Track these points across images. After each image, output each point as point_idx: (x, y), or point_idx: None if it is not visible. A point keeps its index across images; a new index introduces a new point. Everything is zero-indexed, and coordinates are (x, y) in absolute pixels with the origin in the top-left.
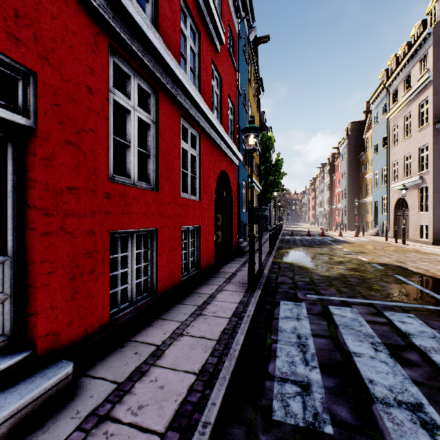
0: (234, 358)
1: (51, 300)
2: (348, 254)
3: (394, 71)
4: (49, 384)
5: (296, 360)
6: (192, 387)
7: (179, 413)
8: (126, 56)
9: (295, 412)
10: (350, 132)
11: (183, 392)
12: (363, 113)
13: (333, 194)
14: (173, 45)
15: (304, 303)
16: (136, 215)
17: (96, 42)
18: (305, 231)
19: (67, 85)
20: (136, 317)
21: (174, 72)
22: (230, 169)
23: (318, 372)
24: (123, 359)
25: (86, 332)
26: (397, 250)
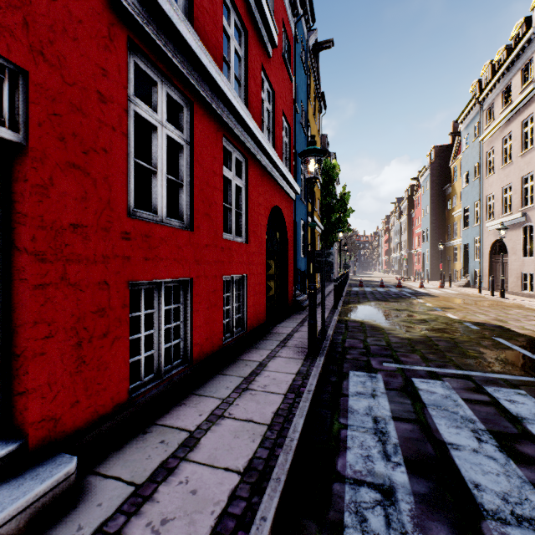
0: (291, 451)
1: (48, 374)
2: (432, 310)
3: (489, 81)
4: (41, 489)
5: (373, 454)
6: (235, 492)
7: (216, 532)
8: (151, 56)
9: (375, 531)
10: (433, 159)
11: (223, 500)
12: (449, 135)
13: (412, 236)
14: (213, 46)
15: (381, 374)
16: (164, 261)
17: (111, 35)
18: (377, 281)
19: (71, 90)
20: (164, 393)
21: (214, 79)
22: (285, 204)
23: (404, 472)
24: (145, 450)
25: (96, 414)
26: (495, 305)
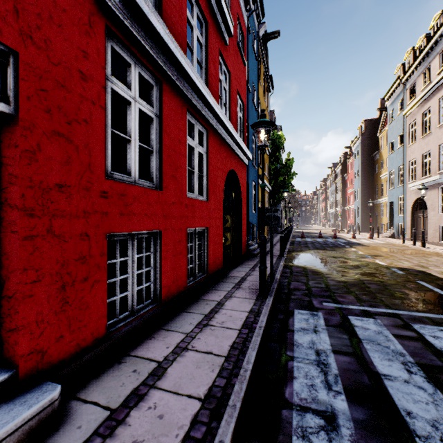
0: (245, 380)
1: (36, 313)
2: (364, 257)
3: (411, 64)
4: (28, 414)
5: (317, 383)
6: (197, 417)
7: None
8: (126, 42)
9: None
10: (363, 130)
11: (186, 425)
12: (377, 110)
13: (345, 195)
14: (178, 34)
15: (321, 312)
16: (137, 216)
17: (91, 23)
18: (316, 233)
19: (56, 69)
20: (137, 328)
21: (179, 61)
22: (239, 168)
23: (344, 400)
24: (119, 378)
25: (78, 347)
26: (417, 253)
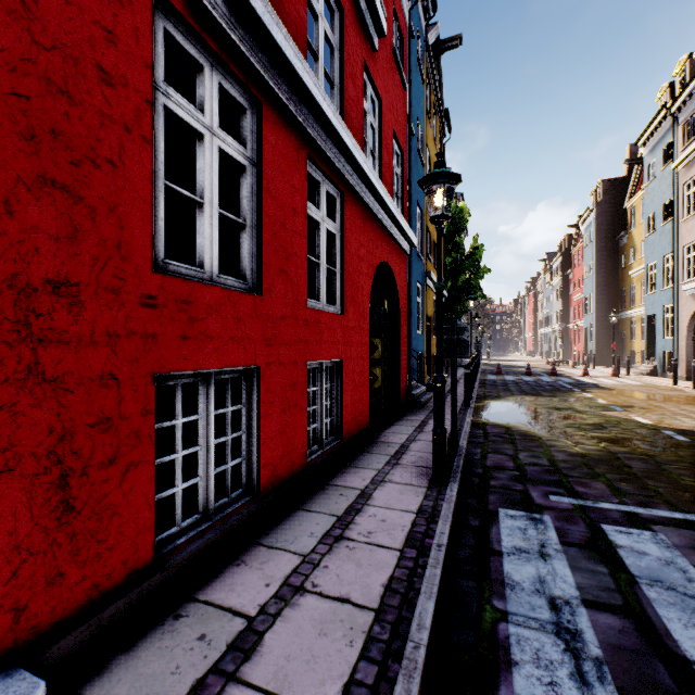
0: (417, 672)
1: (1, 535)
2: (609, 409)
3: (688, 82)
4: None
5: (562, 679)
6: None
7: None
8: (193, 23)
9: None
10: (600, 197)
11: None
12: (625, 163)
13: (569, 305)
14: (292, 22)
15: (549, 516)
16: (214, 341)
17: None
18: (521, 366)
19: (47, 57)
20: (214, 545)
21: (293, 66)
22: (396, 260)
23: None
24: (172, 653)
25: (96, 591)
26: None
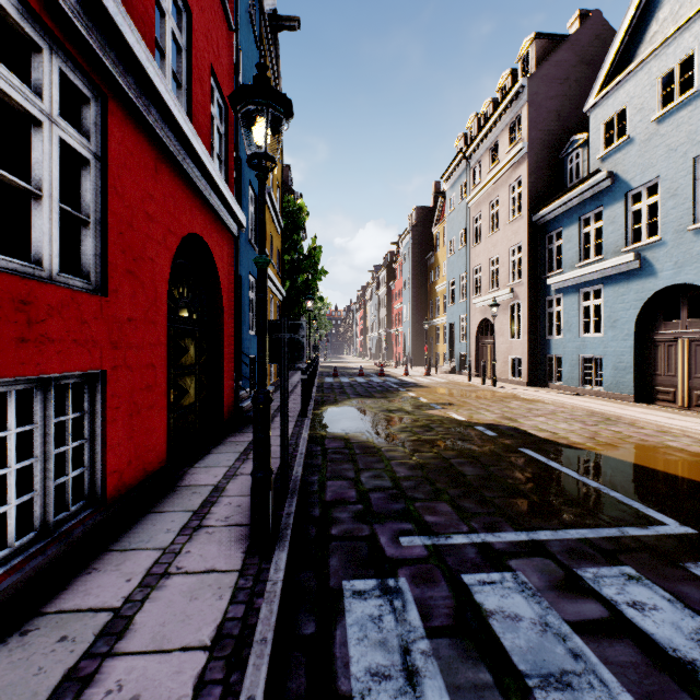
0: None
1: None
2: (431, 408)
3: (477, 134)
4: None
5: None
6: None
7: None
8: None
9: None
10: (415, 221)
11: None
12: (433, 194)
13: (392, 313)
14: None
15: (405, 578)
16: None
17: None
18: (354, 368)
19: None
20: None
21: None
22: (217, 238)
23: None
24: None
25: None
26: (492, 397)
